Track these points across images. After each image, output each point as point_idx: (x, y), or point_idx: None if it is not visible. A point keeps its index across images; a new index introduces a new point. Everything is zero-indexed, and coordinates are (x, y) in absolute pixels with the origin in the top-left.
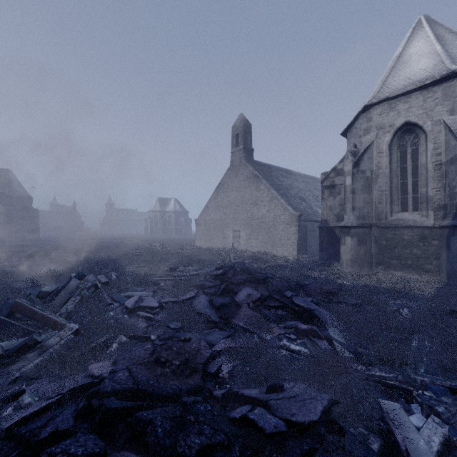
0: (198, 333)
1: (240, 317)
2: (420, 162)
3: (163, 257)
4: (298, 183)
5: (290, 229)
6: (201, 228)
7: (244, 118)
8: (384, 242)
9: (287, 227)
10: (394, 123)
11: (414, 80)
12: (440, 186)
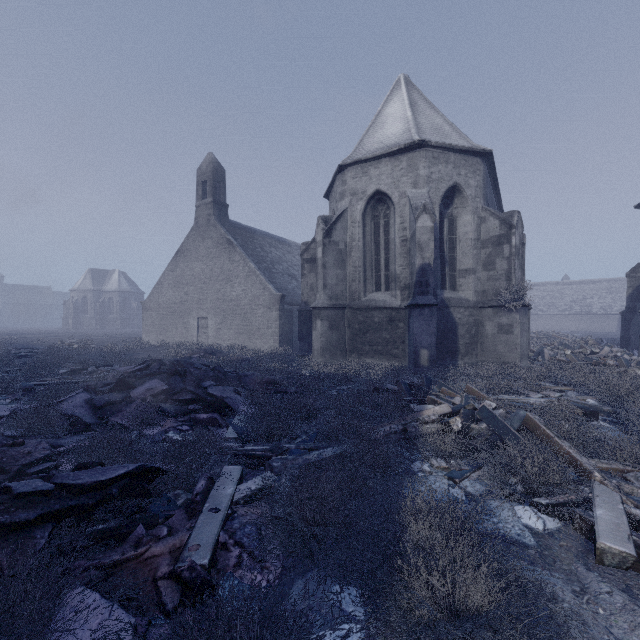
0: (50, 438)
1: (125, 414)
2: (390, 236)
3: (69, 356)
4: (292, 257)
5: (270, 315)
6: (152, 315)
7: (215, 159)
8: (357, 326)
9: (267, 312)
10: (367, 190)
11: (385, 144)
12: (406, 264)
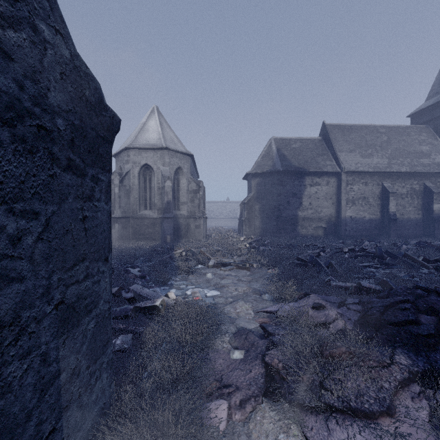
0: None
1: None
2: (152, 185)
3: None
4: None
5: None
6: None
7: None
8: (136, 226)
9: None
10: (141, 162)
11: (150, 143)
12: (159, 199)
